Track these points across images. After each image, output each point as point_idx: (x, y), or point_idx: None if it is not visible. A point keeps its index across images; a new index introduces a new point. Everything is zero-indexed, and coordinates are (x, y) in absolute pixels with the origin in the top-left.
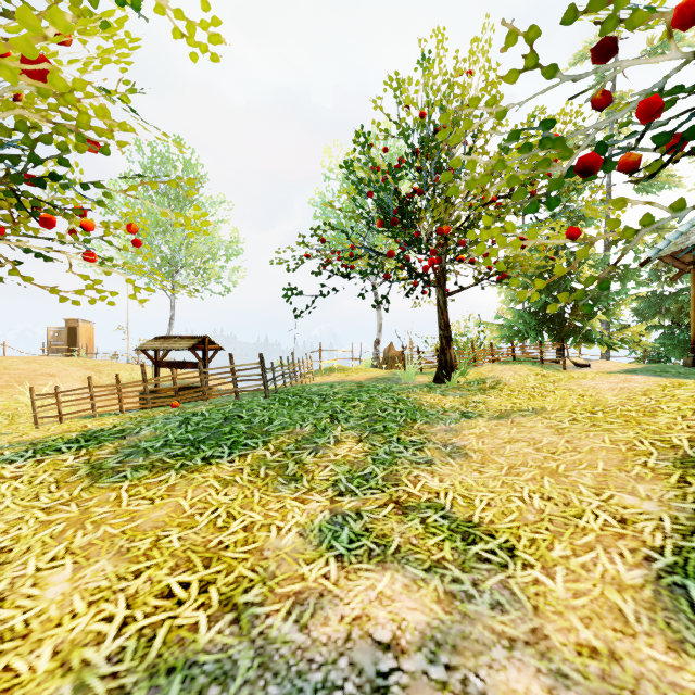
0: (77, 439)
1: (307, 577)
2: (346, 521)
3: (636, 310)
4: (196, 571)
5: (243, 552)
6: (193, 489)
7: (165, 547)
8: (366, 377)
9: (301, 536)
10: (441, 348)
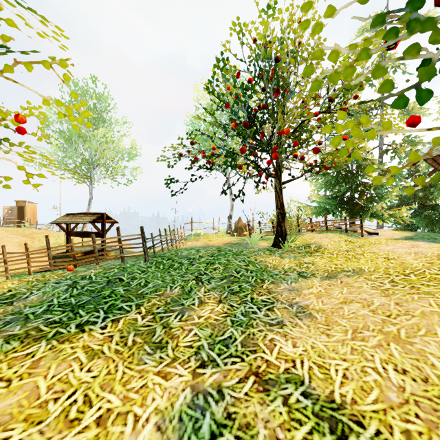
0: None
1: None
2: (208, 404)
3: (397, 196)
4: None
5: None
6: (58, 364)
7: None
8: (223, 242)
9: (158, 431)
10: (278, 221)
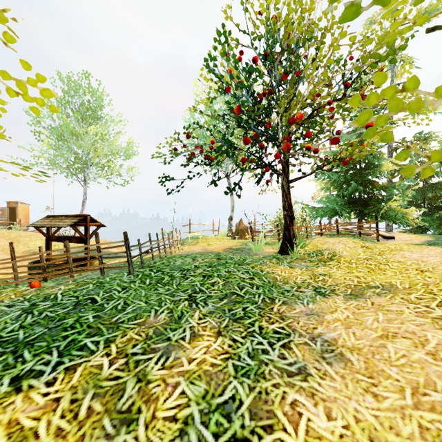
0: None
1: None
2: None
3: None
4: None
5: None
6: None
7: None
8: (223, 247)
9: None
10: (285, 225)
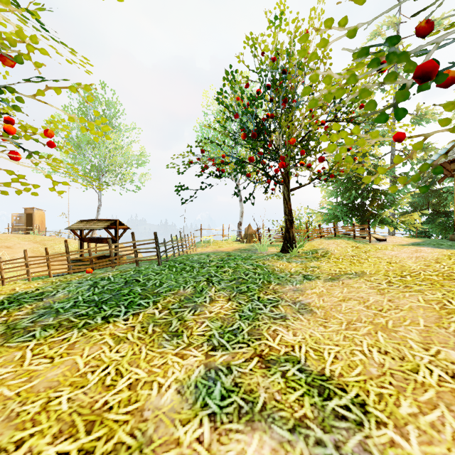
0: (2, 301)
1: (182, 441)
2: (219, 376)
3: (410, 202)
4: (77, 438)
5: (125, 413)
6: (90, 346)
7: (53, 410)
8: (233, 248)
9: (179, 394)
10: (286, 228)
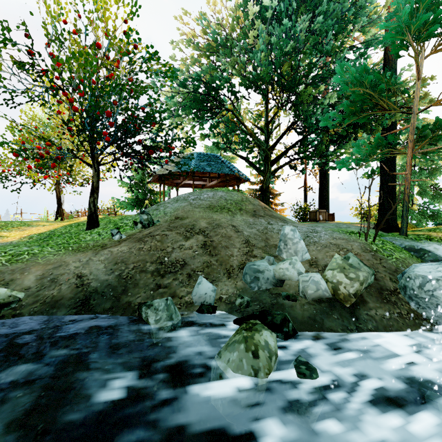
0: None
1: None
2: None
3: None
4: None
5: None
6: None
7: None
8: None
9: None
10: (57, 208)
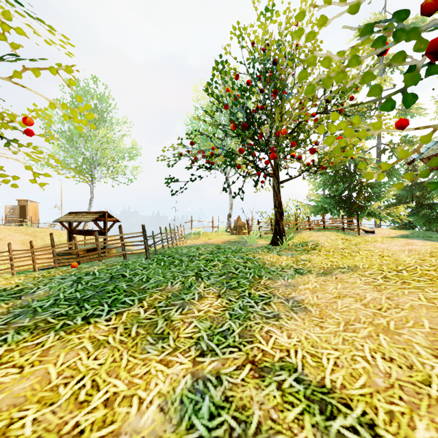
0: None
1: None
2: (207, 388)
3: (395, 195)
4: None
5: None
6: (66, 352)
7: (14, 436)
8: (222, 240)
9: (161, 412)
10: (276, 220)
